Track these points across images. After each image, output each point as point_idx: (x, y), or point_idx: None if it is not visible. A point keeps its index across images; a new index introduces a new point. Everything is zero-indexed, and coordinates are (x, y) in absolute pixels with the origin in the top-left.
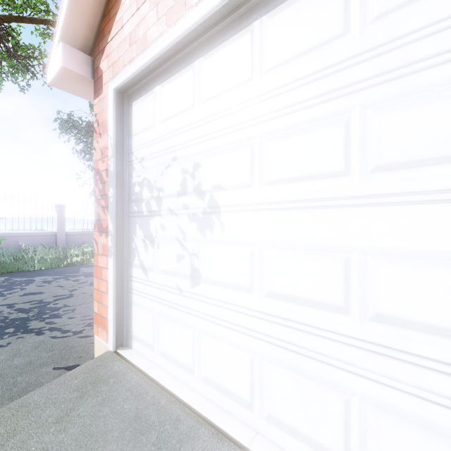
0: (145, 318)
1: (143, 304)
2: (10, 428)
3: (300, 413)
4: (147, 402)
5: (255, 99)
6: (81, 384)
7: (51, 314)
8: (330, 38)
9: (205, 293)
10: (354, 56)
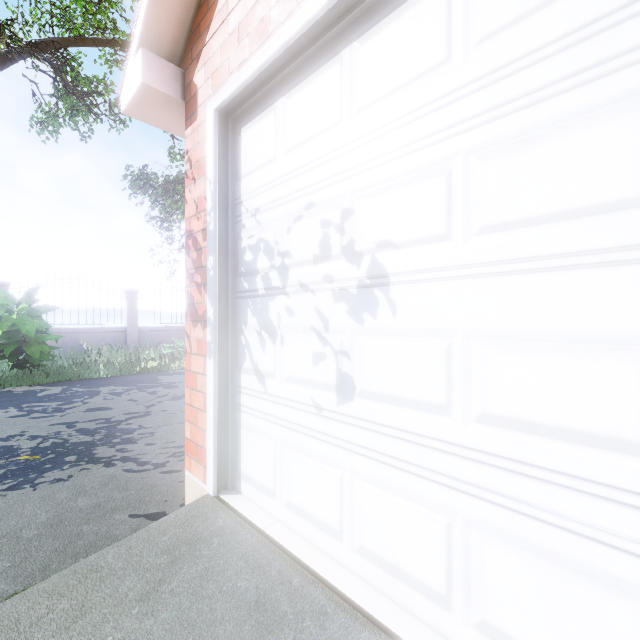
0: (261, 449)
1: (258, 427)
2: (76, 603)
3: (547, 625)
4: (272, 580)
5: (455, 93)
6: (172, 543)
7: (122, 438)
8: None
9: (362, 414)
10: None
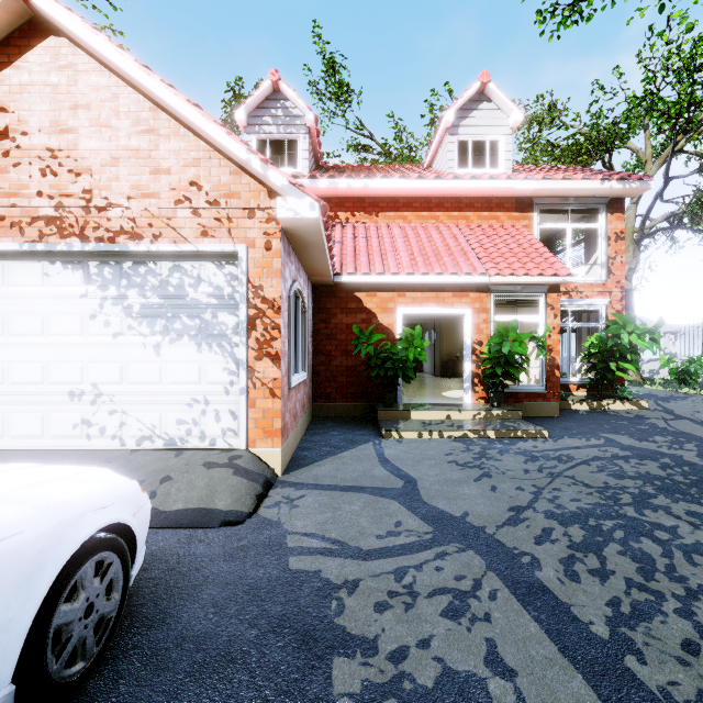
0: None
1: None
2: None
3: None
4: None
5: None
6: None
7: None
8: None
9: None
10: (6, 295)
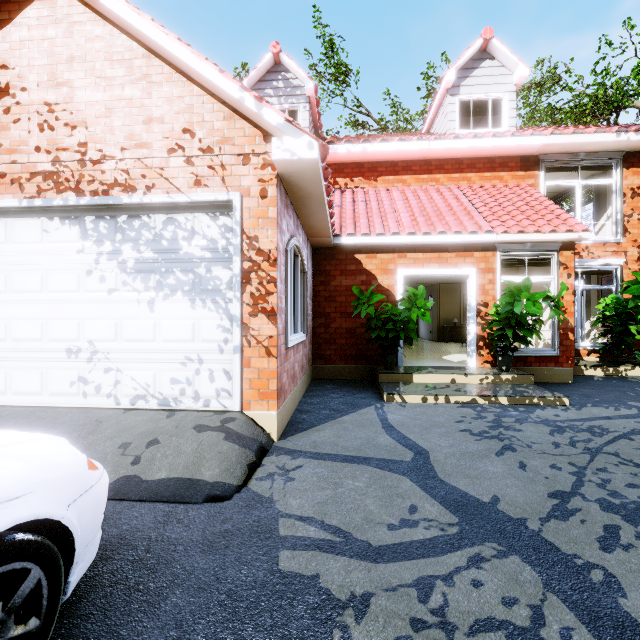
0: None
1: None
2: None
3: None
4: None
5: None
6: None
7: None
8: (1, 242)
9: None
10: (8, 252)
